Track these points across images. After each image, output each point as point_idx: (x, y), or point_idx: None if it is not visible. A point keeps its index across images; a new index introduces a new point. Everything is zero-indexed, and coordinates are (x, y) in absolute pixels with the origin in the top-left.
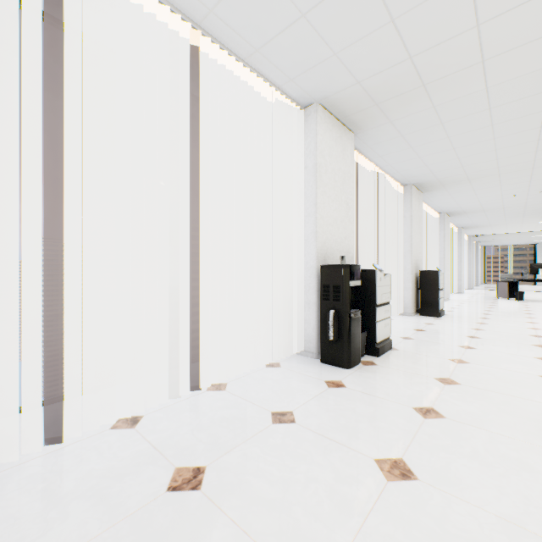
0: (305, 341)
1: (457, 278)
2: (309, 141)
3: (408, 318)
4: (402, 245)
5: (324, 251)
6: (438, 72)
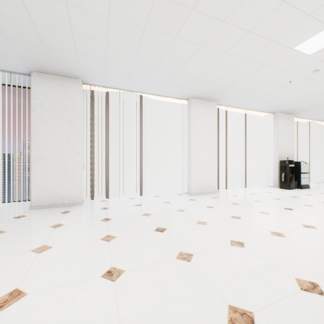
0: (273, 183)
1: None
2: (275, 123)
3: None
4: None
5: (281, 156)
6: (321, 103)
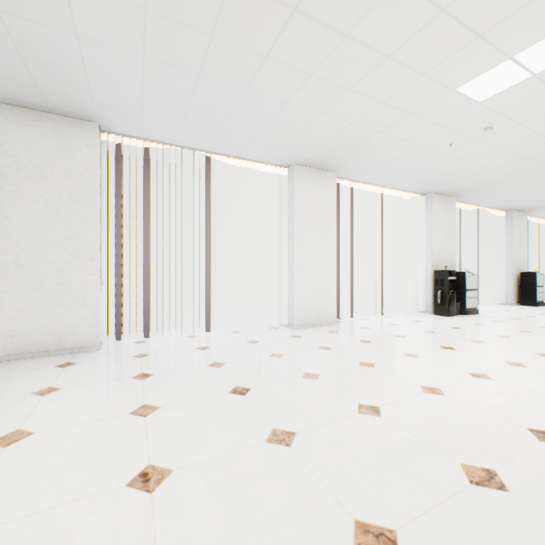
0: (425, 306)
1: None
2: (427, 210)
3: (506, 306)
4: (504, 254)
5: (436, 263)
6: (495, 181)
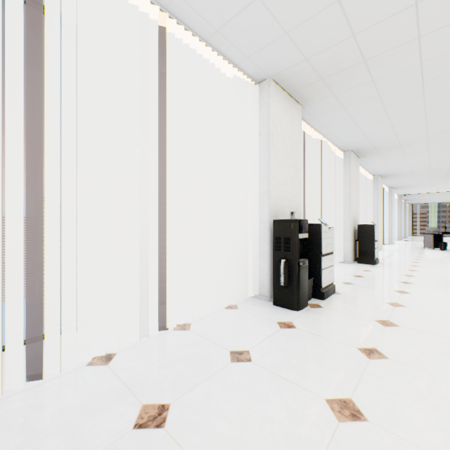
0: (259, 286)
1: (388, 231)
2: (263, 111)
3: (348, 266)
4: (342, 202)
5: (276, 208)
6: (378, 48)
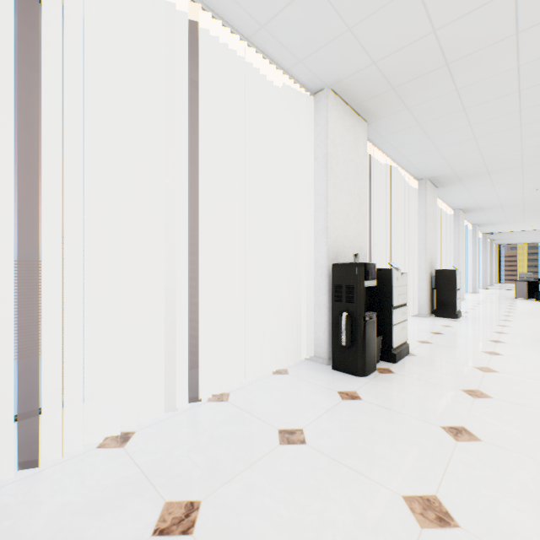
0: (315, 346)
1: (472, 277)
2: (319, 129)
3: (423, 320)
4: (416, 242)
5: (336, 249)
6: (464, 48)
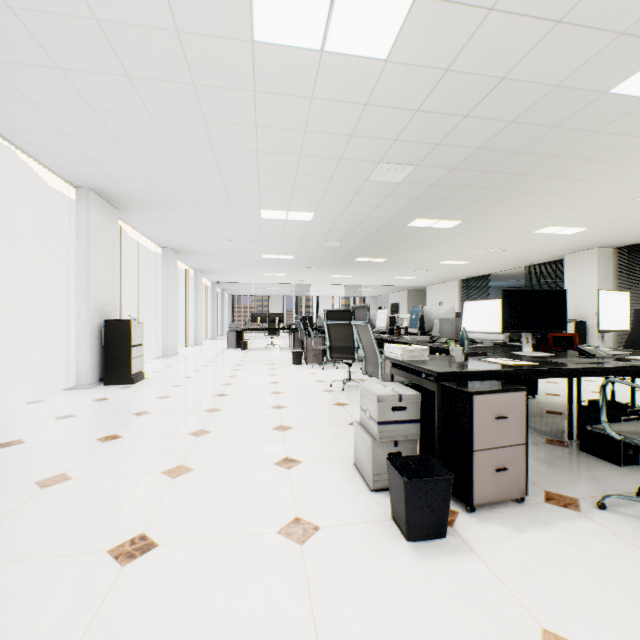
0: None
1: (195, 328)
2: None
3: (77, 394)
4: (75, 279)
5: None
6: None
